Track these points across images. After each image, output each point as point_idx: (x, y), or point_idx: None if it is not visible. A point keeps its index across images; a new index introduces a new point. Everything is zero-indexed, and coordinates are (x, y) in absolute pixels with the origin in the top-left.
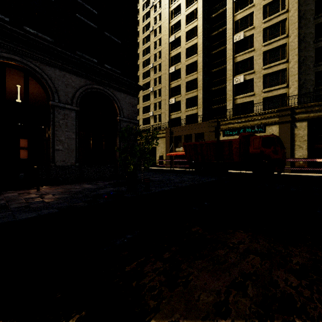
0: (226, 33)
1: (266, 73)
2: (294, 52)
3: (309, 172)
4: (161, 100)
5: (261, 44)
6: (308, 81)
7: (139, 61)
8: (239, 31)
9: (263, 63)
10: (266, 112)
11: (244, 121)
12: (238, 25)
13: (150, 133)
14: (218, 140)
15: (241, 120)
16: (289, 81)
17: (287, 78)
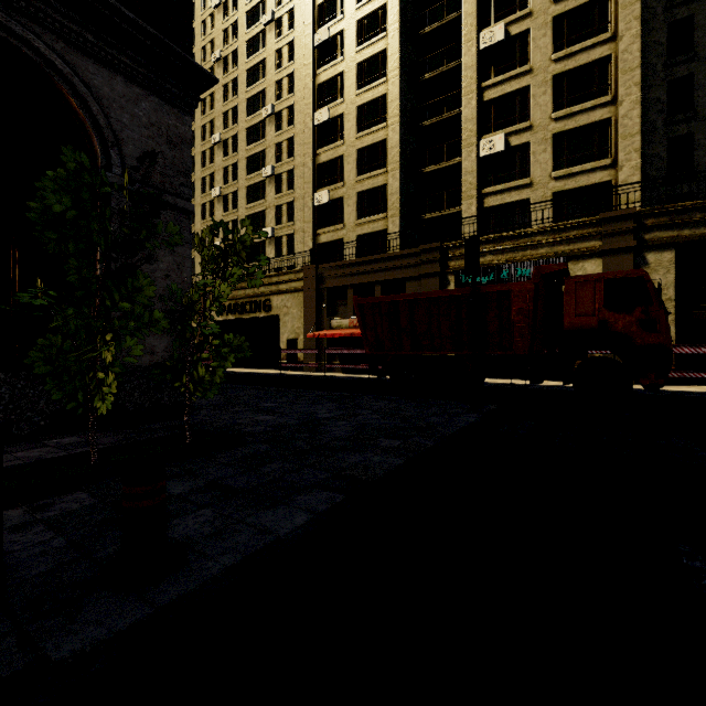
0: (458, 33)
1: (562, 129)
2: (630, 76)
3: (679, 383)
4: (295, 200)
5: (548, 55)
6: (652, 160)
7: (236, 98)
8: (492, 23)
9: (554, 105)
10: (569, 225)
11: (512, 248)
12: (490, 7)
13: (229, 232)
14: (474, 284)
15: (505, 246)
16: (619, 150)
17: (613, 143)
